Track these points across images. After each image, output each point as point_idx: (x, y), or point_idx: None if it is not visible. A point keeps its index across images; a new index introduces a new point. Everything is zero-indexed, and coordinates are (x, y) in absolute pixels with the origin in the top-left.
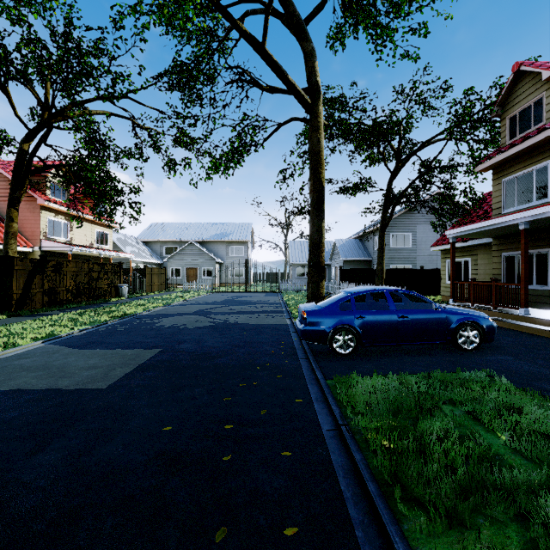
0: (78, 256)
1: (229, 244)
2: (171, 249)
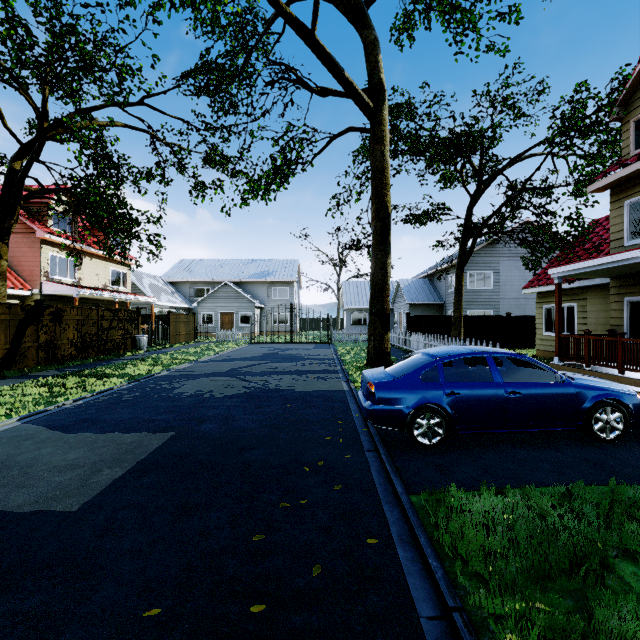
0: (88, 300)
1: (272, 285)
2: (202, 291)
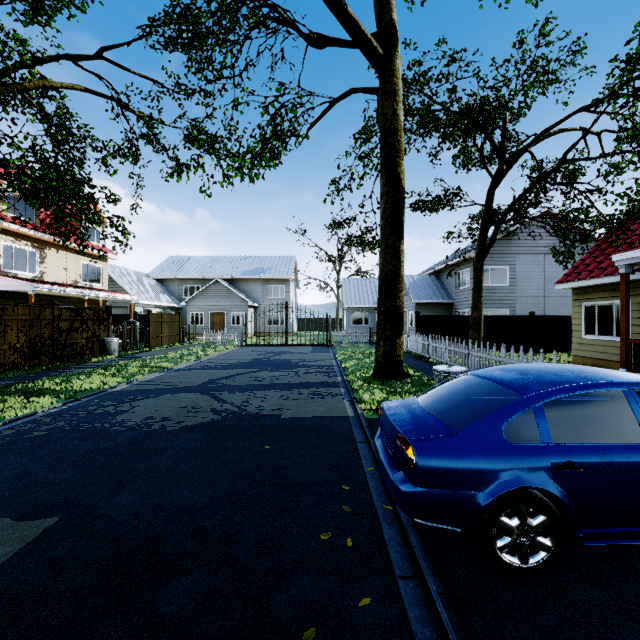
0: (54, 298)
1: (266, 282)
2: (192, 289)
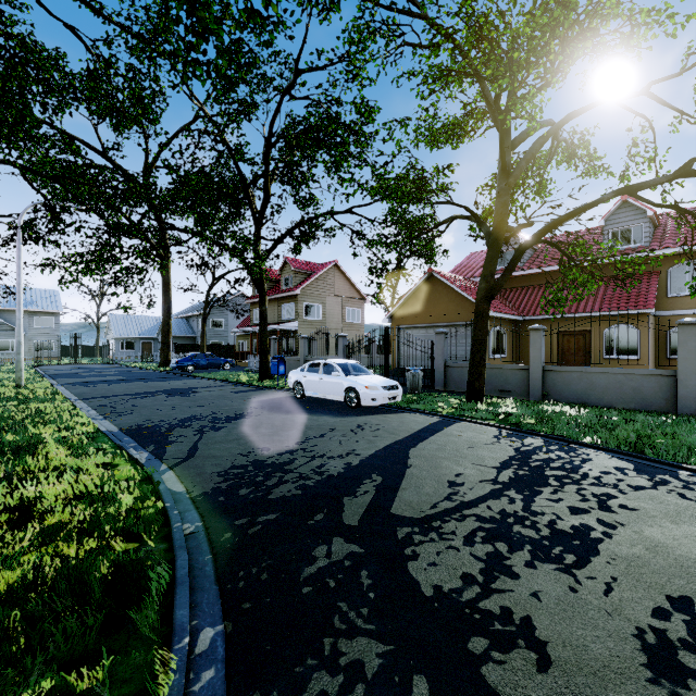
0: None
1: (34, 314)
2: None
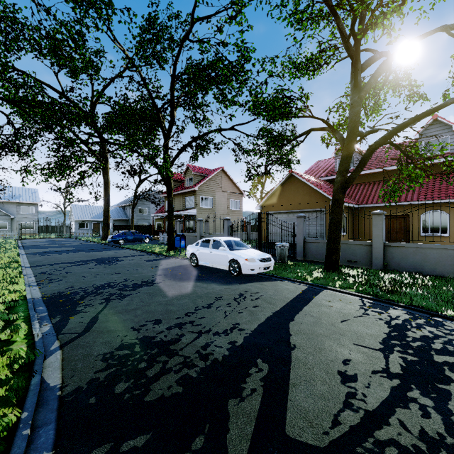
0: None
1: (20, 204)
2: None
